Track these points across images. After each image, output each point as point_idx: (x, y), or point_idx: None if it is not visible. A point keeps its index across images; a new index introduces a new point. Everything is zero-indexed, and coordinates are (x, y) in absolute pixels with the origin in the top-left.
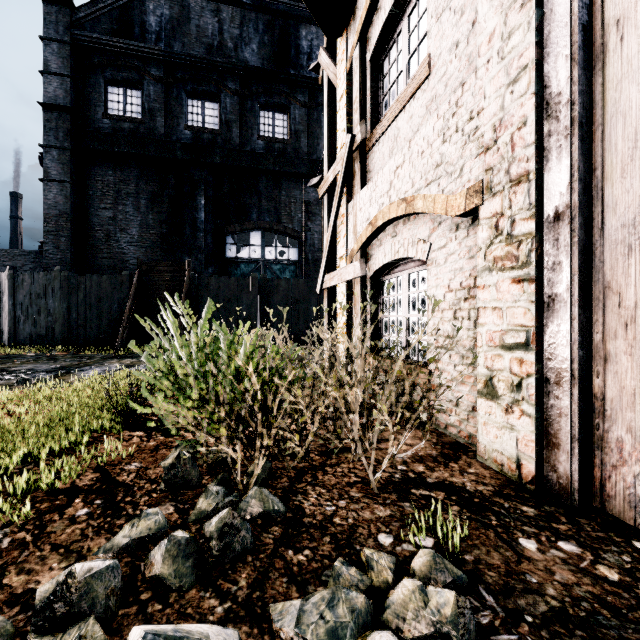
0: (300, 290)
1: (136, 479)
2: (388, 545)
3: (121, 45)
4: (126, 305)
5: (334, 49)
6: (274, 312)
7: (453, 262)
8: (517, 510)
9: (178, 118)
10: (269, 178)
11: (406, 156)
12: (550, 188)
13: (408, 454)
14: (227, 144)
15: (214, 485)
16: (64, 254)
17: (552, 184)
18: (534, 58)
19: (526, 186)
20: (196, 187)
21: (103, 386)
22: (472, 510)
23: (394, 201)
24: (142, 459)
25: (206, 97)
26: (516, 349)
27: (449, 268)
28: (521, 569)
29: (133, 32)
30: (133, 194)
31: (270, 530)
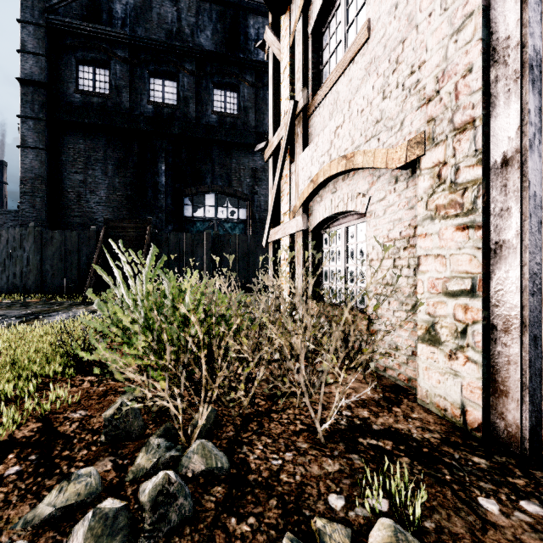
0: (248, 244)
1: (78, 429)
2: (340, 509)
3: (90, 29)
4: (93, 257)
5: (278, 28)
6: (225, 264)
7: (392, 213)
8: (468, 461)
9: (141, 94)
10: (221, 148)
11: (346, 116)
12: (497, 134)
13: (351, 398)
14: (185, 118)
15: (156, 437)
16: (39, 212)
17: (499, 130)
18: (481, 4)
19: (472, 133)
20: (157, 155)
21: (64, 331)
22: (423, 462)
23: (334, 159)
24: (88, 406)
25: (166, 76)
26: (460, 296)
27: (388, 219)
28: (489, 540)
29: (101, 18)
30: (101, 160)
31: (212, 491)
